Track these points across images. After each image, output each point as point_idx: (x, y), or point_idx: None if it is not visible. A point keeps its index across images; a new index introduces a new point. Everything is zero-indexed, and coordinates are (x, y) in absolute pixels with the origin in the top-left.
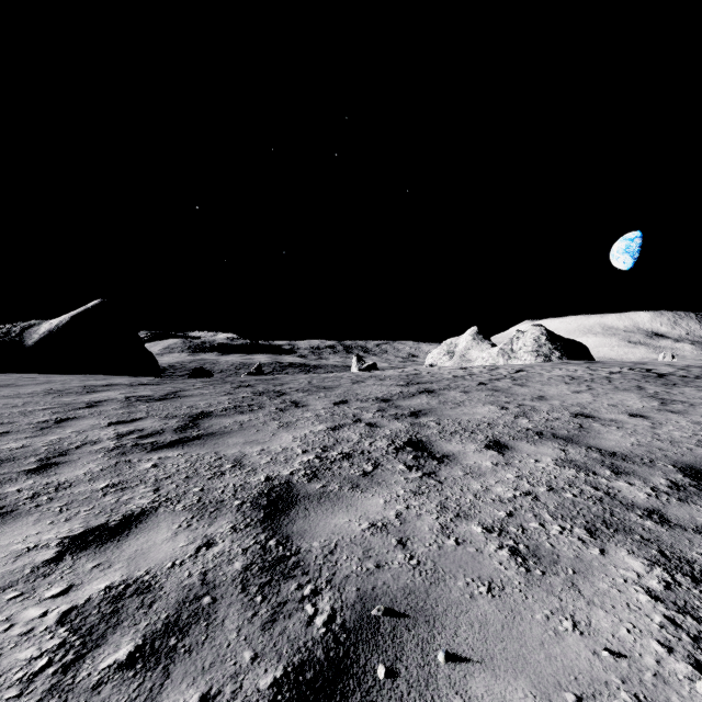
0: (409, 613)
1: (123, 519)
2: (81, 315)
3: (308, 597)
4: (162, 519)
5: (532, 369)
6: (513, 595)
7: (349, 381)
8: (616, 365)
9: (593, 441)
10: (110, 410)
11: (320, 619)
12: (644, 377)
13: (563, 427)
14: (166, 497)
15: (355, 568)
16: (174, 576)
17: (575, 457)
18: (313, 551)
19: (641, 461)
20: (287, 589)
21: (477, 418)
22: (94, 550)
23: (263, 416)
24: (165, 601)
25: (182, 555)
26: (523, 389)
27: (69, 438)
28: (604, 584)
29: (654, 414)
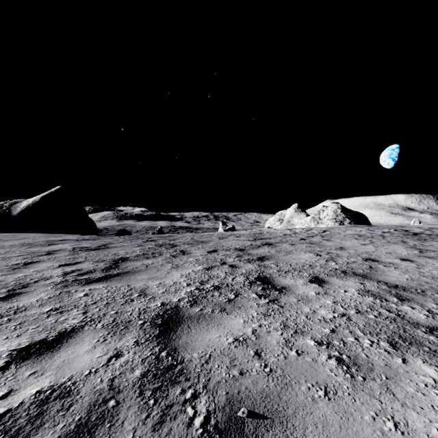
0: (267, 415)
1: (58, 335)
2: (48, 196)
3: (189, 400)
4: (86, 335)
5: (333, 230)
6: (344, 398)
7: (217, 237)
8: (386, 228)
9: (381, 277)
10: (61, 256)
11: (198, 420)
12: (405, 235)
13: (359, 267)
14: (91, 318)
15: (224, 375)
16: (90, 382)
17: (371, 289)
18: (193, 360)
19: (415, 291)
20: (174, 393)
21: (302, 261)
22: (33, 360)
23: (161, 260)
24: (79, 404)
25: (97, 364)
26: (329, 243)
27: (31, 275)
28: (411, 388)
29: (416, 258)
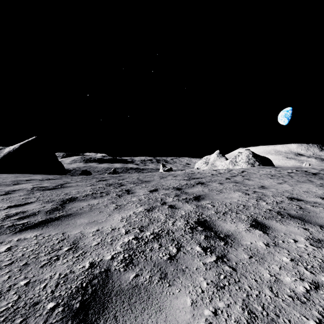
0: None
1: None
2: (25, 144)
3: None
4: None
5: (249, 170)
6: None
7: (158, 177)
8: (288, 169)
9: (319, 220)
10: (16, 197)
11: None
12: (307, 175)
13: (290, 208)
14: None
15: None
16: None
17: (319, 237)
18: None
19: None
20: None
21: (235, 201)
22: None
23: (107, 200)
24: None
25: None
26: (251, 182)
27: None
28: None
29: None
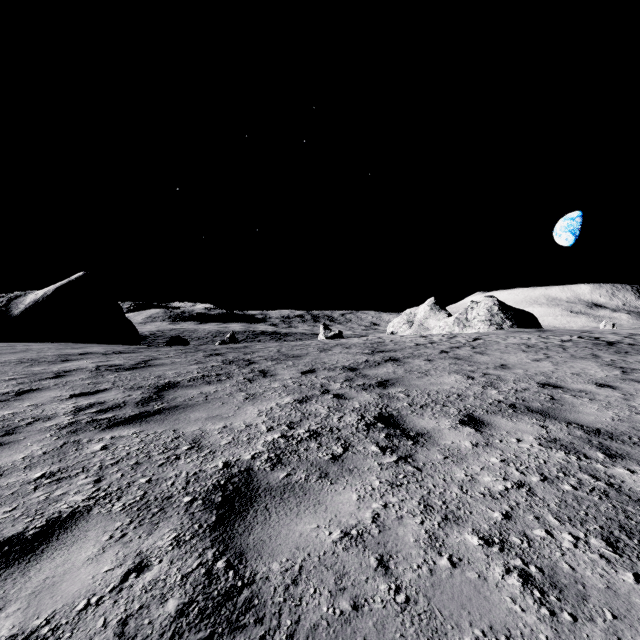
0: None
1: (45, 525)
2: (65, 286)
3: None
4: (93, 525)
5: (488, 337)
6: None
7: (316, 349)
8: (566, 334)
9: (571, 415)
10: (76, 381)
11: None
12: (595, 345)
13: (534, 398)
14: (105, 491)
15: (326, 610)
16: (83, 627)
17: (558, 436)
18: (271, 578)
19: (630, 440)
20: None
21: (446, 388)
22: None
23: (230, 386)
24: None
25: (103, 587)
26: (484, 358)
27: (24, 412)
28: None
29: (620, 383)
